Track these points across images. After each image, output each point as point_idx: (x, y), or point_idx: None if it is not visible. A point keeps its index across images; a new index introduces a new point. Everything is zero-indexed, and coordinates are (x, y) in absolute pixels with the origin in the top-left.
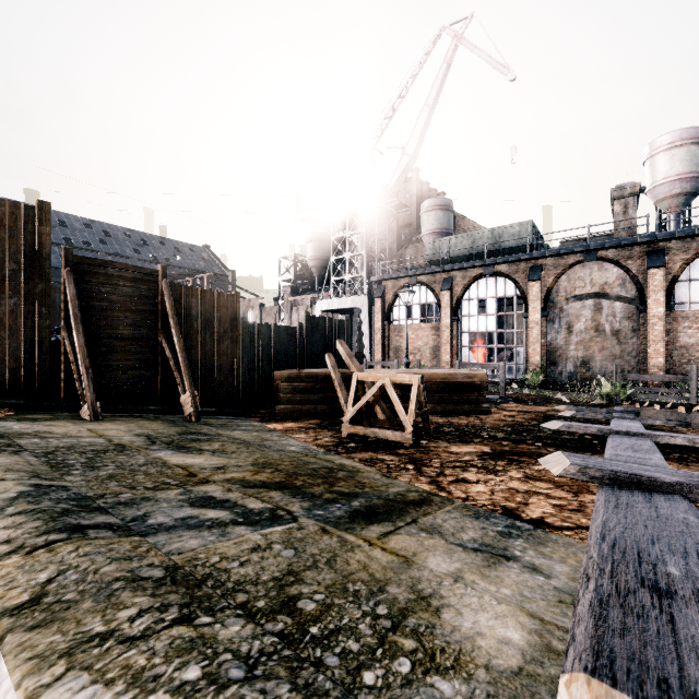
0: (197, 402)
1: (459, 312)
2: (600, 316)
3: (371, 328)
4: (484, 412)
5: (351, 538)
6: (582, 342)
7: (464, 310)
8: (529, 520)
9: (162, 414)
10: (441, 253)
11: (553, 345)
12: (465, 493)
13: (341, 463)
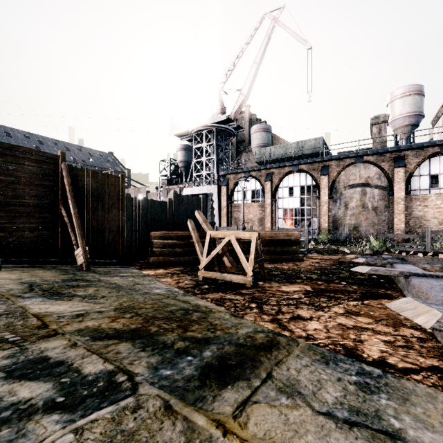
0: (87, 255)
1: (276, 196)
2: (365, 198)
3: (220, 206)
4: (298, 260)
5: (199, 422)
6: (354, 214)
7: (280, 194)
8: (373, 362)
9: (60, 264)
10: (265, 157)
11: (336, 217)
12: (305, 331)
13: (196, 304)
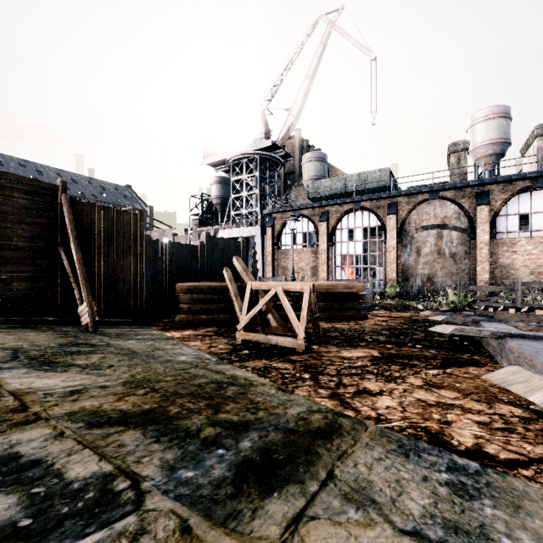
0: (94, 312)
1: (333, 239)
2: (441, 242)
3: (264, 252)
4: (361, 318)
5: None
6: (428, 262)
7: (337, 238)
8: (466, 452)
9: (60, 325)
10: (319, 192)
11: (406, 265)
12: (374, 409)
13: (232, 375)
